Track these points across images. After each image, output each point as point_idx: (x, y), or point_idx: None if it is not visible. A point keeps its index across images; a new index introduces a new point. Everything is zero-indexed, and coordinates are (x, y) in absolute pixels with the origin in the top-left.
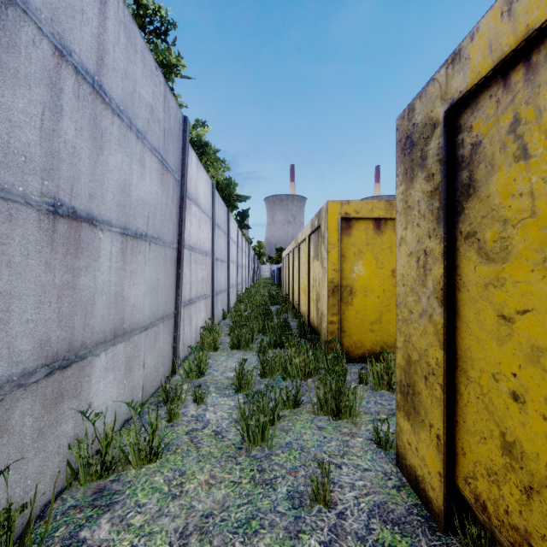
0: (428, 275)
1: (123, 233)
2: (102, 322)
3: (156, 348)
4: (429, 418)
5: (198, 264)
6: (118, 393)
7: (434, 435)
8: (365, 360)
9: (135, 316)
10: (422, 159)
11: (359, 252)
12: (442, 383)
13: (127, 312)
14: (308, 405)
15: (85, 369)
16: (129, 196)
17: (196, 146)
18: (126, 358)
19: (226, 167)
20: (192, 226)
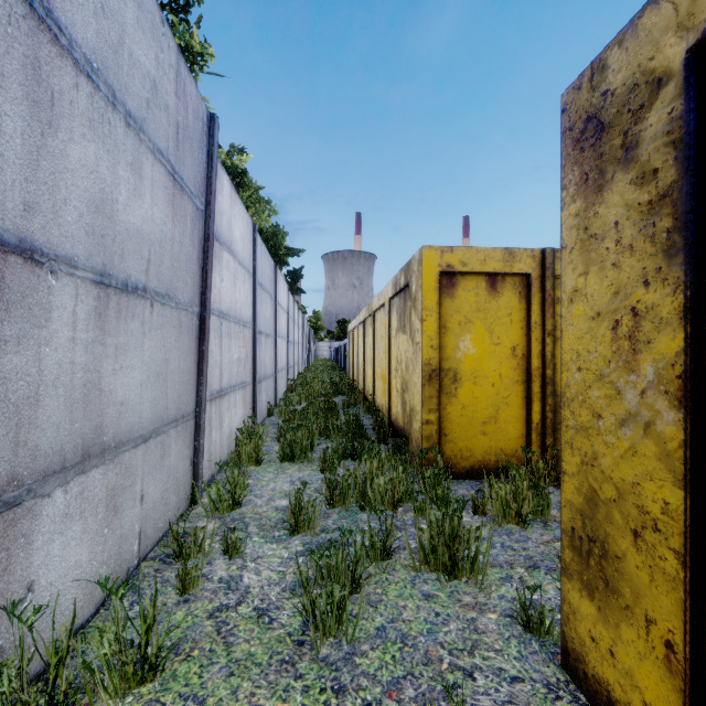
0: (642, 352)
1: (100, 282)
2: (57, 436)
3: (165, 468)
4: (645, 606)
5: (233, 338)
6: (91, 553)
7: (659, 640)
8: (474, 475)
9: (125, 421)
10: (626, 148)
11: (466, 321)
12: (680, 549)
13: (110, 415)
14: (402, 554)
15: (19, 524)
16: (112, 220)
17: (230, 174)
18: (108, 492)
19: (273, 211)
20: (224, 283)
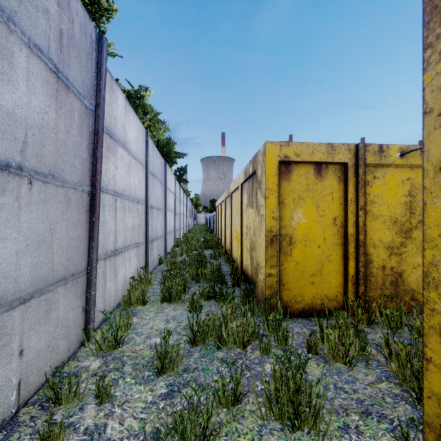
0: None
1: None
2: None
3: (51, 320)
4: None
5: (127, 211)
6: None
7: None
8: (305, 315)
9: None
10: None
11: (299, 199)
12: None
13: None
14: (250, 397)
15: None
16: None
17: (132, 98)
18: None
19: (167, 128)
20: (118, 170)
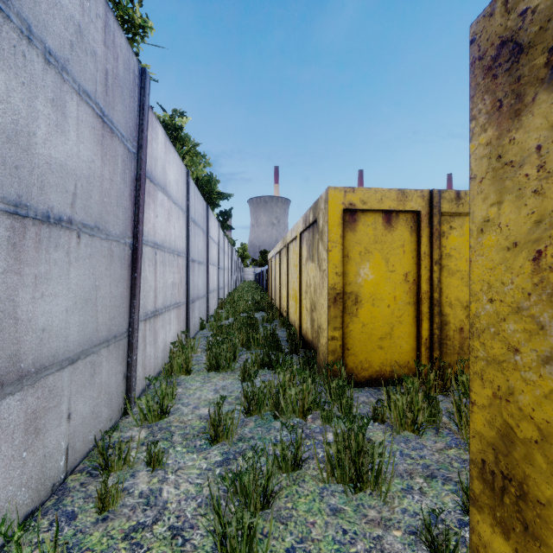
0: None
1: (14, 212)
2: None
3: (95, 385)
4: None
5: (167, 266)
6: (6, 479)
7: None
8: (373, 383)
9: (47, 346)
10: (552, 66)
11: (366, 252)
12: None
13: (28, 342)
14: (311, 463)
15: None
16: (28, 152)
17: (169, 129)
18: (28, 416)
19: (207, 163)
20: (158, 219)
